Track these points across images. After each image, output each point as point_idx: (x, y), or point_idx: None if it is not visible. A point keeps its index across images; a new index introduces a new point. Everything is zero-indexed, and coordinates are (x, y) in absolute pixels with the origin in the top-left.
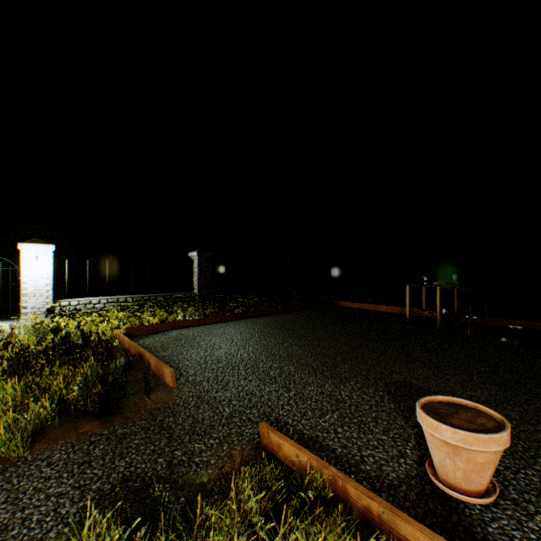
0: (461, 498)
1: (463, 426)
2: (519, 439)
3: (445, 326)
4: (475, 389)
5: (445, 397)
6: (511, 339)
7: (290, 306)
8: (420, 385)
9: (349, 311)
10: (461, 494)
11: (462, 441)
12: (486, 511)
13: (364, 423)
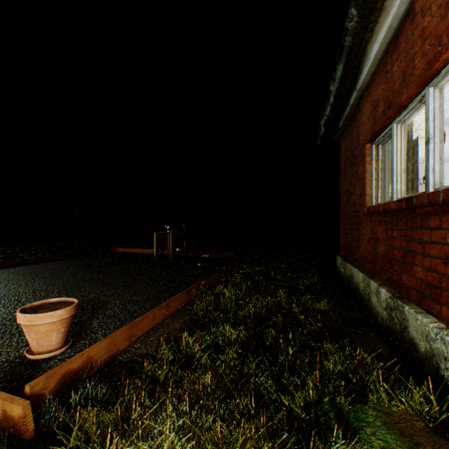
0: (35, 357)
1: (43, 312)
2: (135, 317)
3: (176, 260)
4: (141, 295)
5: (59, 298)
6: (202, 263)
7: (61, 254)
8: (104, 298)
9: (118, 255)
10: (35, 355)
11: (30, 321)
12: (60, 361)
13: (21, 332)
